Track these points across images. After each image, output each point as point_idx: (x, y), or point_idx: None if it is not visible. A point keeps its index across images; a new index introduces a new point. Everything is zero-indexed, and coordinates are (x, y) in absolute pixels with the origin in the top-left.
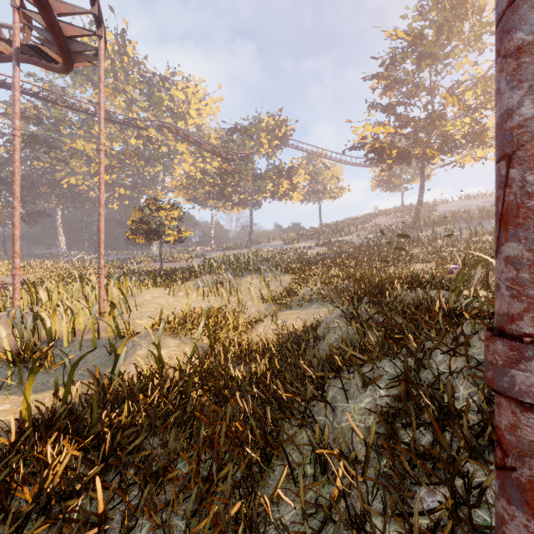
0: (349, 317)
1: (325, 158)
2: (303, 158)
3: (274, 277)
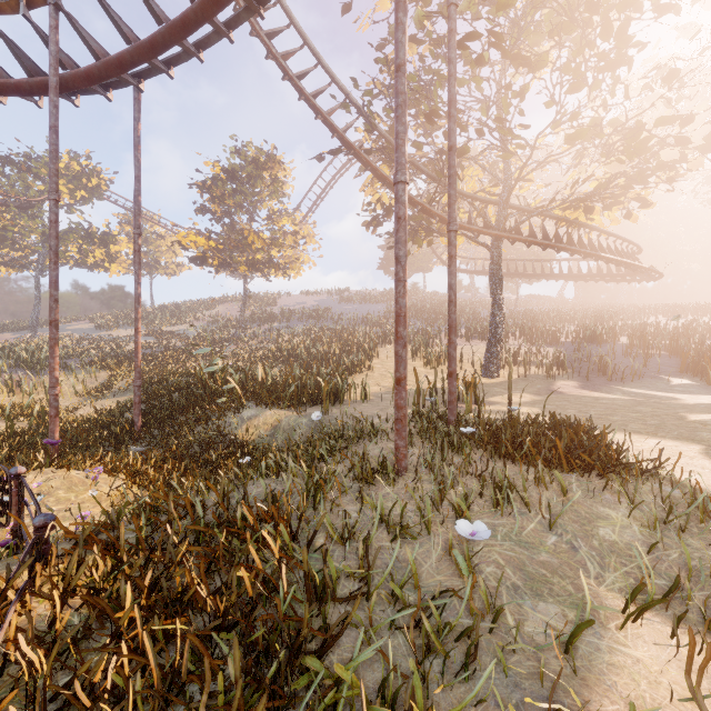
0: (144, 394)
1: (159, 226)
2: (126, 216)
3: (88, 374)
